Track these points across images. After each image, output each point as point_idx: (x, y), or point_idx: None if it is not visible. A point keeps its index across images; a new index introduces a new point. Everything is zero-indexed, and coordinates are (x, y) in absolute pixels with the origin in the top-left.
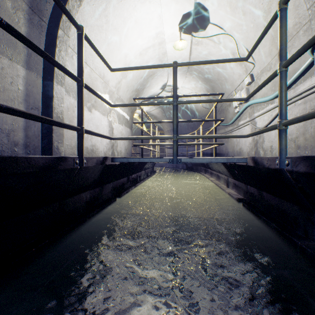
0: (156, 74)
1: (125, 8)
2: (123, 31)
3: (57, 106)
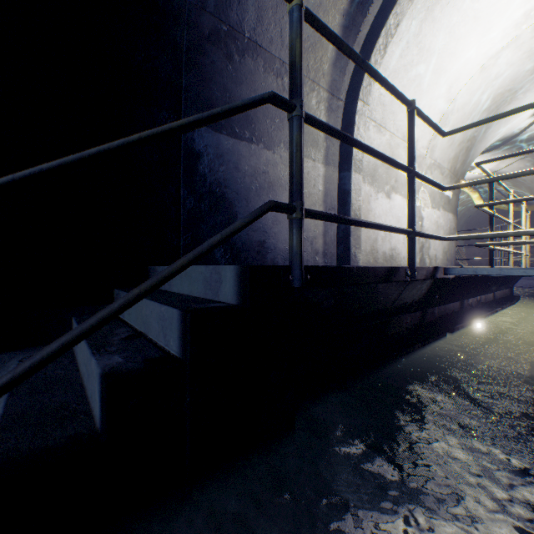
0: (521, 89)
1: (453, 10)
2: (447, 48)
3: (354, 200)
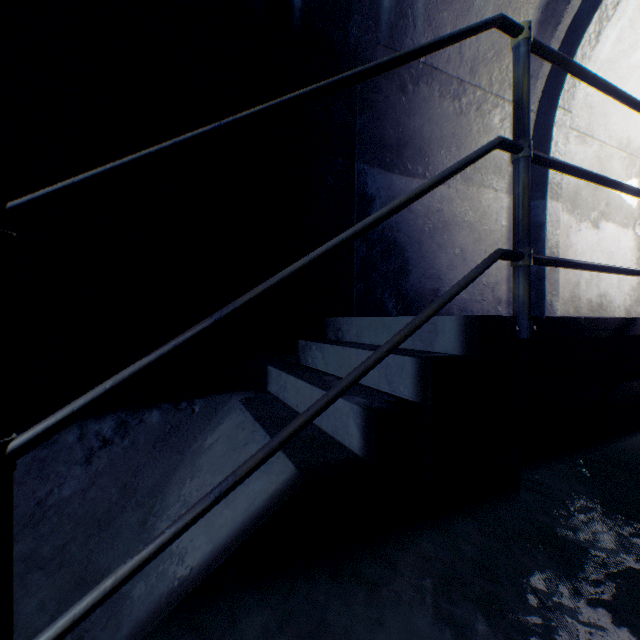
0: None
1: None
2: None
3: (550, 235)
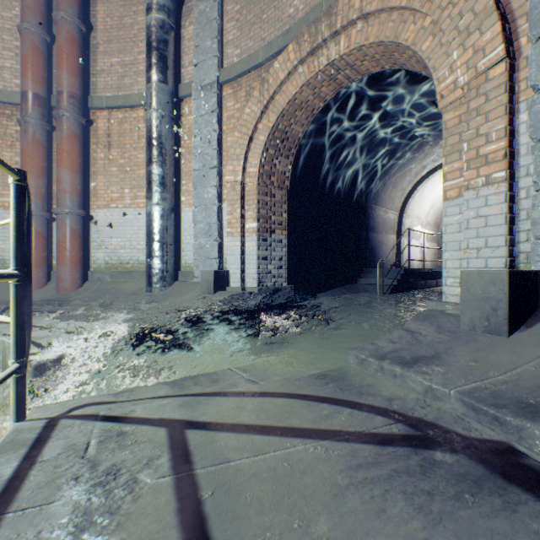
0: None
1: (434, 181)
2: (432, 189)
3: (402, 246)
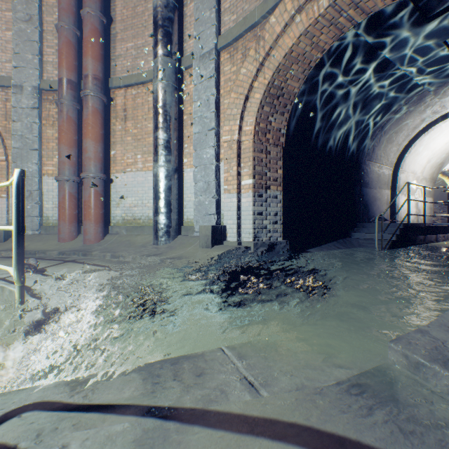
0: None
1: (433, 135)
2: (430, 142)
3: (396, 201)
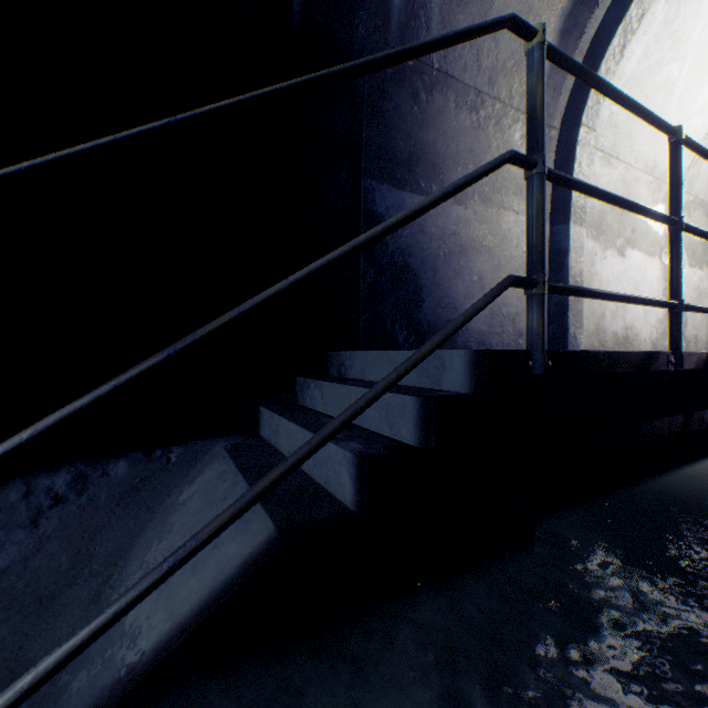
0: None
1: None
2: None
3: (573, 263)
